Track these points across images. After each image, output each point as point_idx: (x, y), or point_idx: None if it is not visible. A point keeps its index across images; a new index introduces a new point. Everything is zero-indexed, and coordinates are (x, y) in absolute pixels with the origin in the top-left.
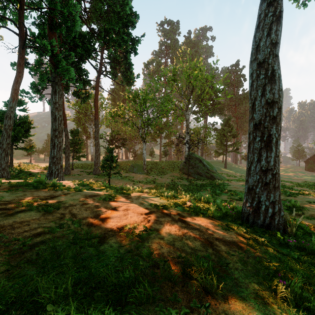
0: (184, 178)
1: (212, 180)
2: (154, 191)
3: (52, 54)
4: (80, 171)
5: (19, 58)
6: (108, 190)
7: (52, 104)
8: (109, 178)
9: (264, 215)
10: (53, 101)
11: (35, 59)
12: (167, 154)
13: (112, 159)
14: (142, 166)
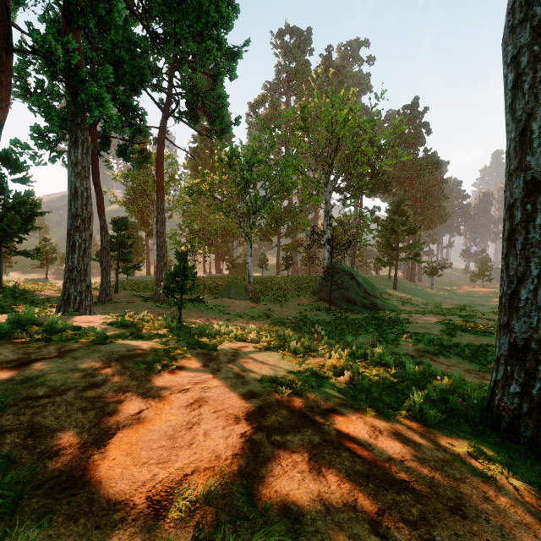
0: (323, 308)
1: (374, 312)
2: (269, 337)
3: (68, 68)
4: (131, 294)
5: (1, 72)
6: (172, 337)
7: (69, 165)
8: (179, 310)
9: None
10: (72, 159)
11: (34, 76)
12: (290, 265)
13: (186, 273)
14: (246, 286)
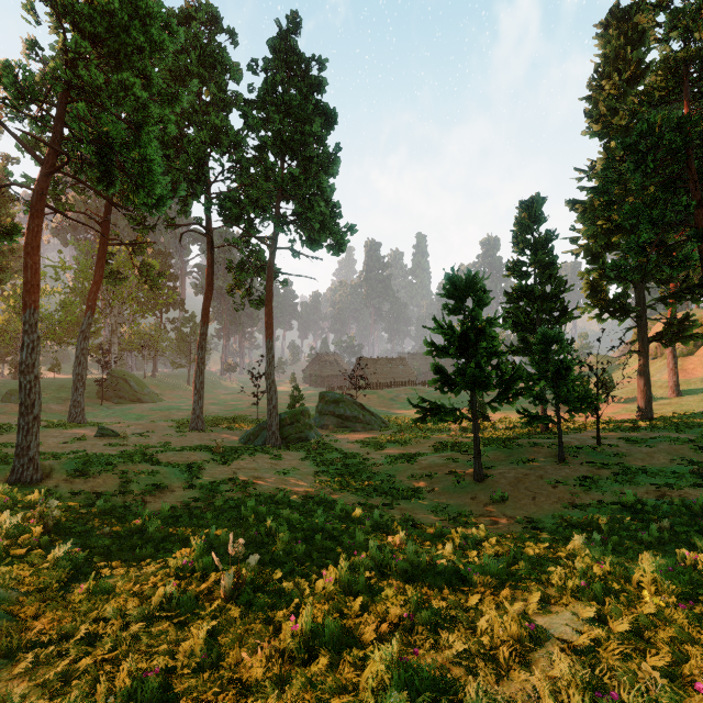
0: (97, 404)
1: (136, 404)
2: None
3: None
4: None
5: None
6: None
7: None
8: None
9: (73, 418)
10: None
11: None
12: None
13: None
14: None
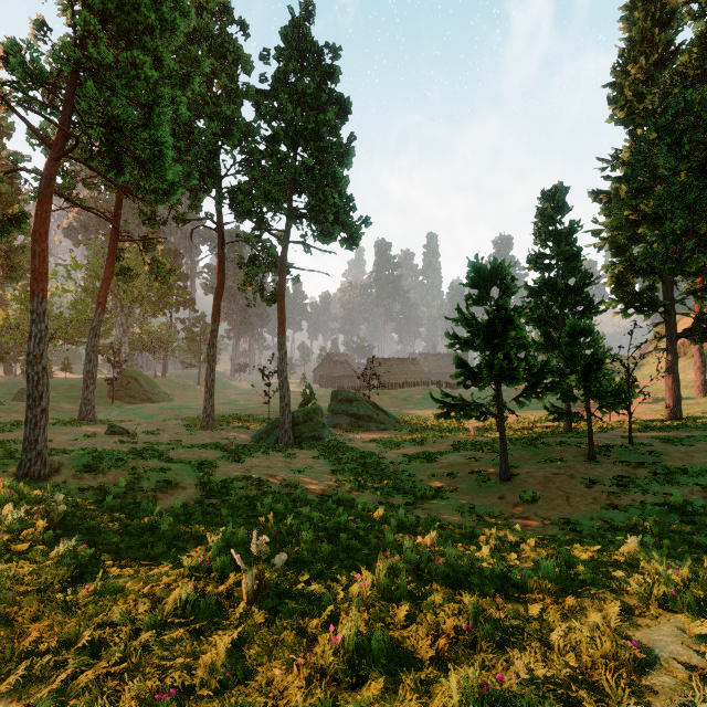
0: (108, 404)
1: (146, 403)
2: None
3: None
4: None
5: None
6: None
7: None
8: None
9: (83, 416)
10: None
11: None
12: None
13: None
14: None
